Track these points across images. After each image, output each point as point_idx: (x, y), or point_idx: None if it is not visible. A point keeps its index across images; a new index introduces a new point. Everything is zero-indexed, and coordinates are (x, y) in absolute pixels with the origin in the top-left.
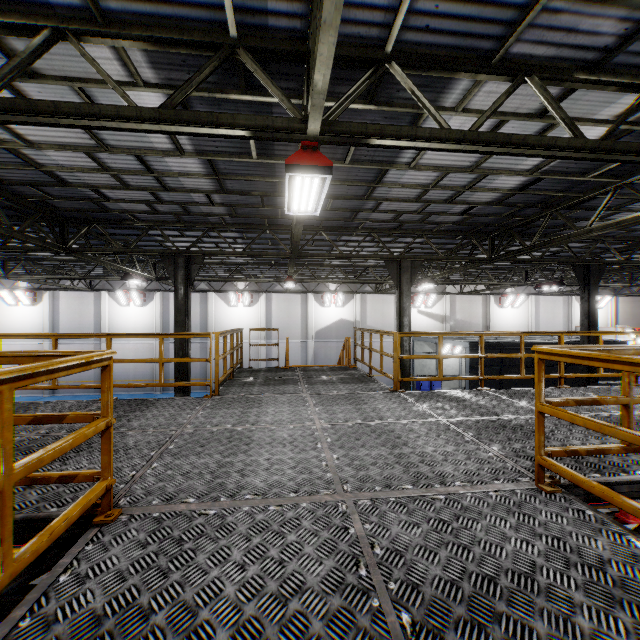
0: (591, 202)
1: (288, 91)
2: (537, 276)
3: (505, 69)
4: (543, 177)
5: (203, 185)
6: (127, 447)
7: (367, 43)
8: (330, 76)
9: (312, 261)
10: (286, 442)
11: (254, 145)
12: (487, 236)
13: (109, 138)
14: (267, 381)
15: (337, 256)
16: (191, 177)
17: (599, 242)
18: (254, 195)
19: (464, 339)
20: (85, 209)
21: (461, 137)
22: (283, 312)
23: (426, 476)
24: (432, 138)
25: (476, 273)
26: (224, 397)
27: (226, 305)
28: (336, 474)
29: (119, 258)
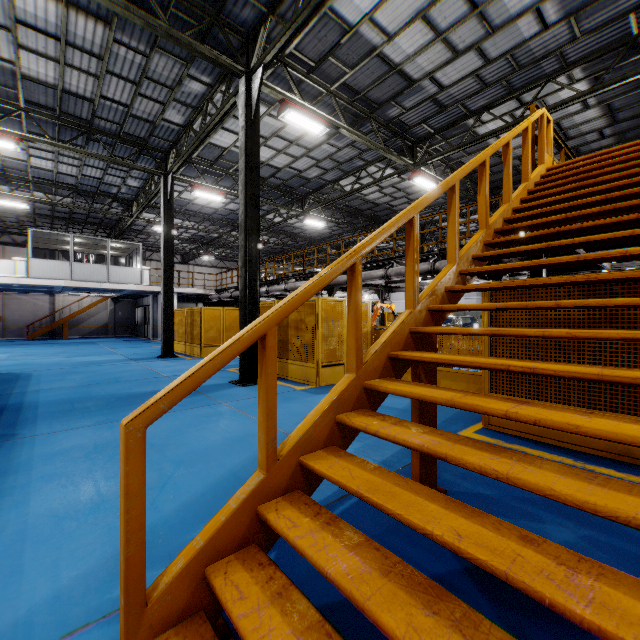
0: None
1: None
2: None
3: None
4: None
5: (597, 125)
6: None
7: None
8: None
9: None
10: None
11: None
12: None
13: None
14: None
15: None
16: (589, 122)
17: None
18: None
19: None
20: None
21: None
22: None
23: None
24: None
25: None
26: None
27: None
28: None
29: None
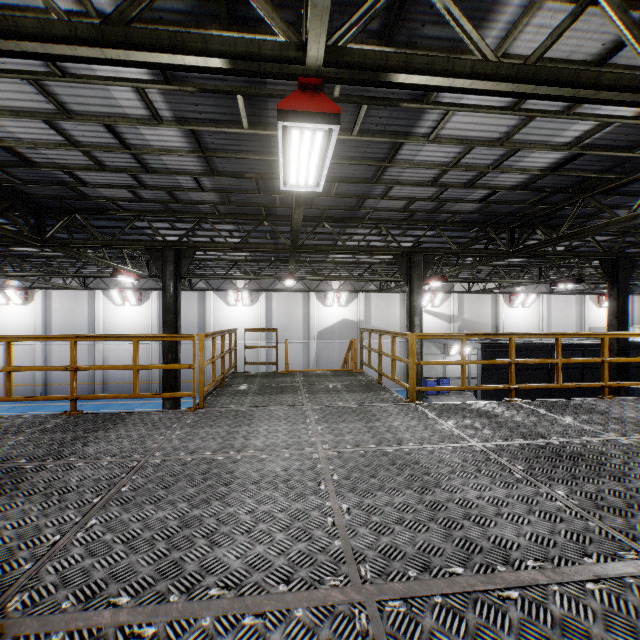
0: (630, 186)
1: None
2: (550, 274)
3: None
4: (583, 153)
5: (189, 165)
6: (66, 489)
7: None
8: (337, 2)
9: (314, 257)
10: (279, 481)
11: (244, 109)
12: (506, 228)
13: (70, 101)
14: (262, 389)
15: (341, 249)
16: (174, 154)
17: (628, 234)
18: (248, 178)
19: (474, 340)
20: (62, 196)
21: (513, 74)
22: (284, 312)
23: (480, 547)
24: (474, 74)
25: (486, 270)
26: (210, 410)
27: (225, 304)
28: (347, 542)
29: (110, 254)
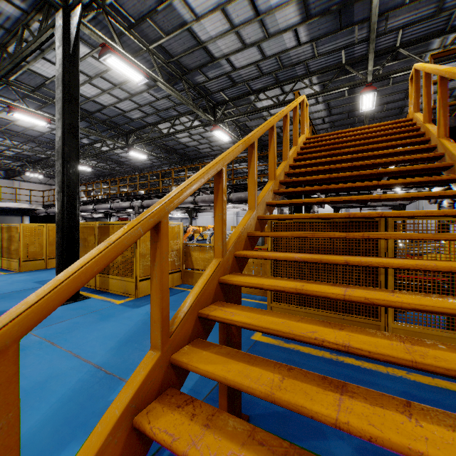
0: None
1: (361, 69)
2: None
3: (452, 31)
4: None
5: (322, 115)
6: None
7: (389, 47)
8: (377, 59)
9: None
10: None
11: (346, 91)
12: None
13: None
14: None
15: None
16: (318, 112)
17: None
18: (344, 113)
19: None
20: None
21: None
22: None
23: None
24: None
25: None
26: None
27: None
28: None
29: None
